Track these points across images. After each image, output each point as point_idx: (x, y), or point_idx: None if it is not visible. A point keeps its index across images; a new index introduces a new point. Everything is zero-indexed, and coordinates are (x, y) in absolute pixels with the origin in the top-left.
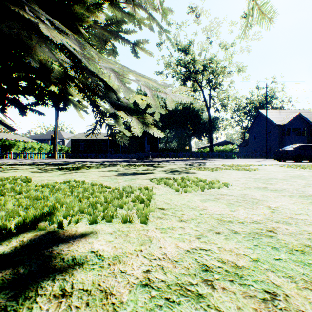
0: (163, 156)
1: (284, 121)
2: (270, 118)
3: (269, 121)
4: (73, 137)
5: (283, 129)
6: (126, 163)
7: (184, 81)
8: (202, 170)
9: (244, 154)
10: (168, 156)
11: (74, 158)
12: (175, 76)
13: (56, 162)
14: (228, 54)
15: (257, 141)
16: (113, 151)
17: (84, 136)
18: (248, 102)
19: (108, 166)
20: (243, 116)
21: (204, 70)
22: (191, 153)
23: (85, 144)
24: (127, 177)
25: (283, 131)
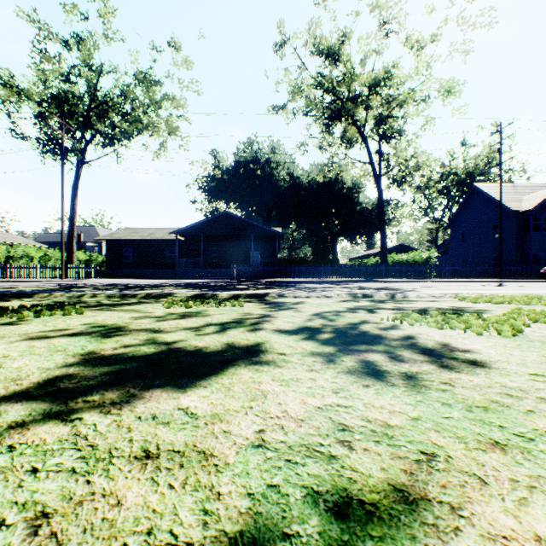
0: (287, 274)
1: (528, 204)
2: (497, 199)
3: (495, 204)
4: (111, 236)
5: (525, 220)
6: (194, 290)
7: (328, 121)
8: (462, 329)
9: (452, 269)
10: (295, 273)
11: (112, 277)
12: (311, 111)
13: (22, 288)
14: (422, 62)
15: (468, 244)
16: (187, 263)
17: (132, 235)
18: (445, 173)
19: (128, 304)
20: (435, 198)
21: (372, 94)
22: (345, 267)
23: (133, 249)
24: (13, 460)
25: (525, 223)
